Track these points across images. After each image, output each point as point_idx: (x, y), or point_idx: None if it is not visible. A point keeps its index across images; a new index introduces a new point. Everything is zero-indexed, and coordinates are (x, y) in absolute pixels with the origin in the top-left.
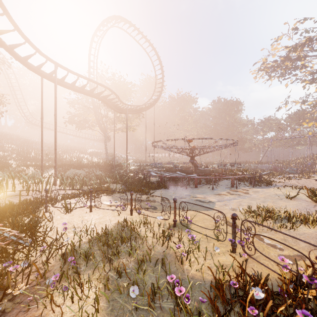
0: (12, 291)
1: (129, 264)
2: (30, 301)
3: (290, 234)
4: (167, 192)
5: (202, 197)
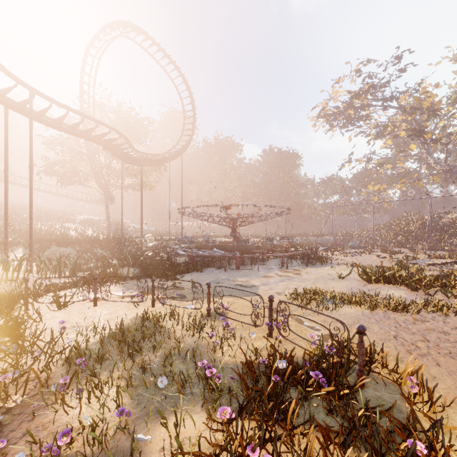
0: (5, 404)
1: (154, 360)
2: (34, 411)
3: (332, 315)
4: (199, 276)
5: (244, 281)
